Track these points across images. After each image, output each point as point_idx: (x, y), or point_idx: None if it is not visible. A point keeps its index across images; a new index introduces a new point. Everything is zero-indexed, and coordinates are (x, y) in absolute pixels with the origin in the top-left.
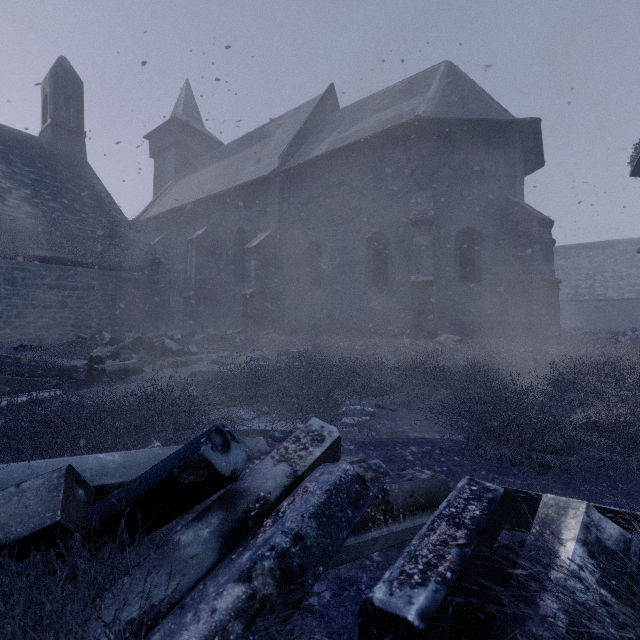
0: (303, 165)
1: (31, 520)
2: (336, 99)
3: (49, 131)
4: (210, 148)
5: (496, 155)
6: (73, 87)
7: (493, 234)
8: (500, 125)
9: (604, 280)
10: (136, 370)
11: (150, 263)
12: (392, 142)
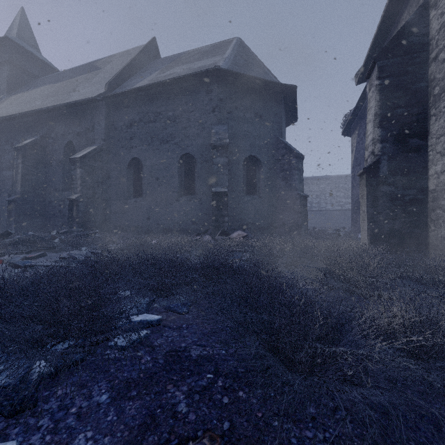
0: (127, 93)
1: None
2: (158, 50)
3: None
4: (46, 73)
5: (270, 107)
6: None
7: (268, 162)
8: (272, 86)
9: (325, 198)
10: None
11: None
12: (198, 85)
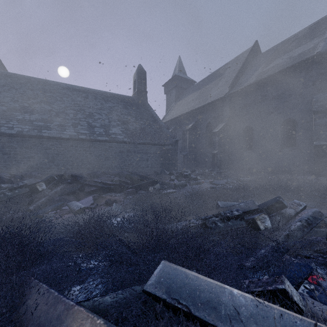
0: (242, 88)
1: (253, 207)
2: (259, 48)
3: (136, 94)
4: (189, 85)
5: None
6: (143, 75)
7: None
8: None
9: None
10: (185, 185)
11: (175, 142)
12: (299, 69)
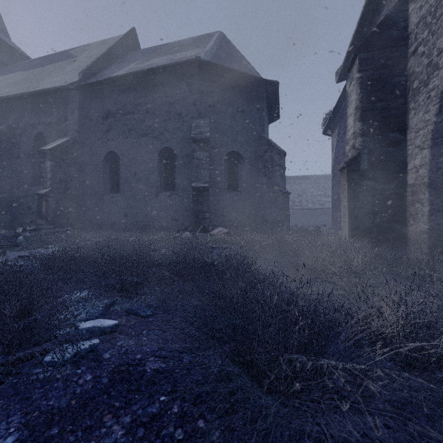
0: (102, 83)
1: None
2: (138, 41)
3: None
4: (17, 60)
5: (252, 102)
6: None
7: (250, 158)
8: (254, 81)
9: (307, 197)
10: None
11: None
12: (179, 76)
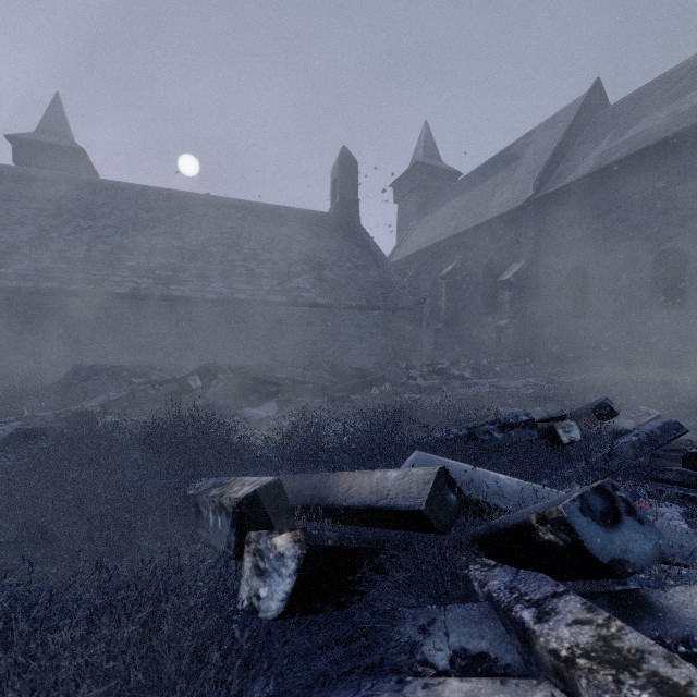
0: (564, 187)
1: (556, 413)
2: (603, 94)
3: (337, 207)
4: (447, 181)
5: None
6: (351, 168)
7: None
8: None
9: None
10: (439, 388)
11: (416, 303)
12: (692, 140)
